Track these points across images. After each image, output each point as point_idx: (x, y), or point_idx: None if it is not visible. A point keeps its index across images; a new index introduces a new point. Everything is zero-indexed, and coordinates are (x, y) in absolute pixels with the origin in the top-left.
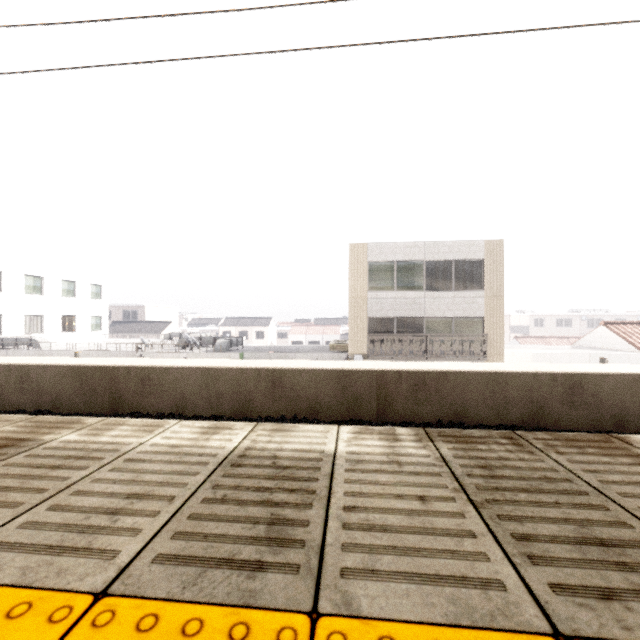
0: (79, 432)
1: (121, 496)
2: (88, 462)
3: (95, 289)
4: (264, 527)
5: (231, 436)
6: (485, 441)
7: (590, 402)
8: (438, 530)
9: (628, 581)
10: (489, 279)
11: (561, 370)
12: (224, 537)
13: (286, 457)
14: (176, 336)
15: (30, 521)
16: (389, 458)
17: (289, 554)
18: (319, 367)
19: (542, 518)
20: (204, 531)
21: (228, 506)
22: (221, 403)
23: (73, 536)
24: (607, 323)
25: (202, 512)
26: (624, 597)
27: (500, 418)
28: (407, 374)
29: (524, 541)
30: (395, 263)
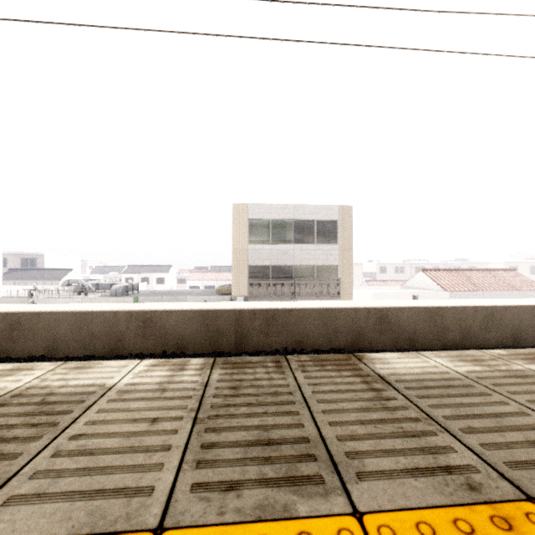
0: None
1: None
2: None
3: None
4: None
5: (24, 376)
6: (256, 365)
7: (393, 329)
8: (142, 448)
9: (260, 472)
10: (342, 236)
11: (374, 305)
12: None
13: (62, 393)
14: (75, 282)
15: None
16: (160, 386)
17: None
18: (186, 308)
19: (241, 427)
20: None
21: None
22: (94, 343)
23: None
24: (424, 270)
25: None
26: (244, 486)
27: (331, 344)
28: (260, 312)
29: (208, 449)
30: (270, 221)
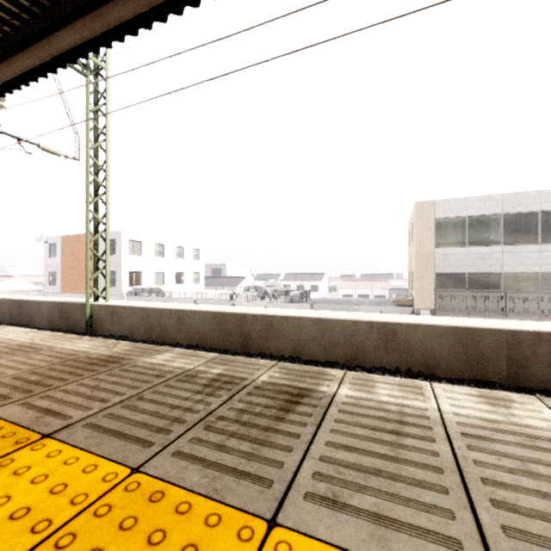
0: (345, 386)
1: None
2: (420, 430)
3: (195, 252)
4: None
5: (537, 413)
6: None
7: None
8: None
9: None
10: None
11: None
12: None
13: None
14: (252, 288)
15: (504, 525)
16: None
17: None
18: (436, 323)
19: None
20: None
21: None
22: (334, 351)
23: None
24: None
25: None
26: None
27: None
28: (549, 336)
29: None
30: (466, 218)
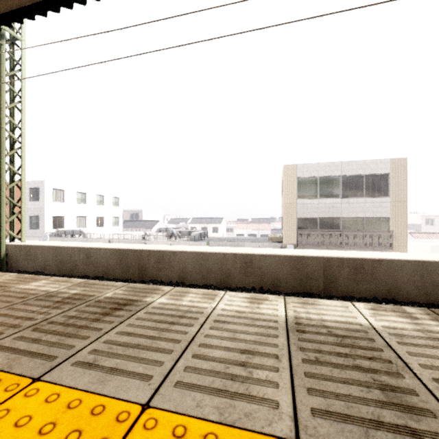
0: (165, 297)
1: (236, 351)
2: (189, 320)
3: (115, 200)
4: (378, 392)
5: (274, 306)
6: None
7: None
8: None
9: None
10: (394, 188)
11: None
12: (352, 398)
13: (334, 327)
14: (163, 230)
15: (188, 366)
16: (426, 334)
17: (429, 423)
18: (279, 253)
19: None
20: (330, 390)
21: (328, 368)
22: (209, 276)
23: (230, 383)
24: None
25: (312, 371)
26: None
27: (428, 297)
28: (348, 260)
29: None
30: (318, 178)
